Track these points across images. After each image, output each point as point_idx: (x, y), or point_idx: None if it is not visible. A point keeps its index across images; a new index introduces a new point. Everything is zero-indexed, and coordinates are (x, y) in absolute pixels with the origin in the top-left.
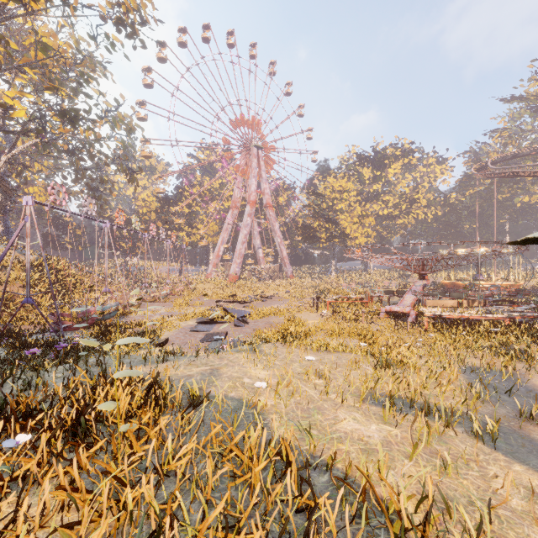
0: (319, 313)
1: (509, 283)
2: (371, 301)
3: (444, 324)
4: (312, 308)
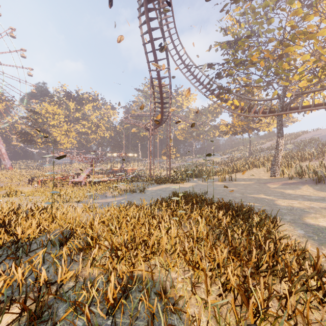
0: (33, 186)
1: (132, 168)
2: (68, 178)
3: (95, 184)
4: (28, 185)
